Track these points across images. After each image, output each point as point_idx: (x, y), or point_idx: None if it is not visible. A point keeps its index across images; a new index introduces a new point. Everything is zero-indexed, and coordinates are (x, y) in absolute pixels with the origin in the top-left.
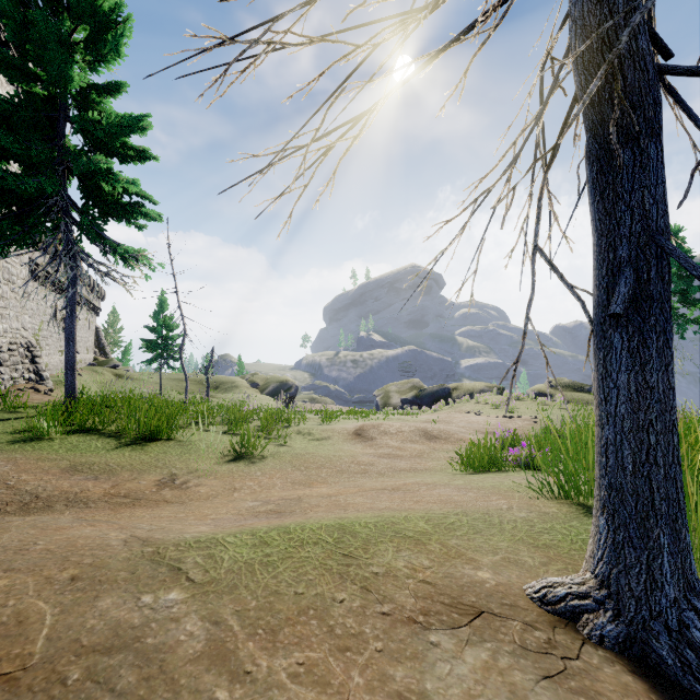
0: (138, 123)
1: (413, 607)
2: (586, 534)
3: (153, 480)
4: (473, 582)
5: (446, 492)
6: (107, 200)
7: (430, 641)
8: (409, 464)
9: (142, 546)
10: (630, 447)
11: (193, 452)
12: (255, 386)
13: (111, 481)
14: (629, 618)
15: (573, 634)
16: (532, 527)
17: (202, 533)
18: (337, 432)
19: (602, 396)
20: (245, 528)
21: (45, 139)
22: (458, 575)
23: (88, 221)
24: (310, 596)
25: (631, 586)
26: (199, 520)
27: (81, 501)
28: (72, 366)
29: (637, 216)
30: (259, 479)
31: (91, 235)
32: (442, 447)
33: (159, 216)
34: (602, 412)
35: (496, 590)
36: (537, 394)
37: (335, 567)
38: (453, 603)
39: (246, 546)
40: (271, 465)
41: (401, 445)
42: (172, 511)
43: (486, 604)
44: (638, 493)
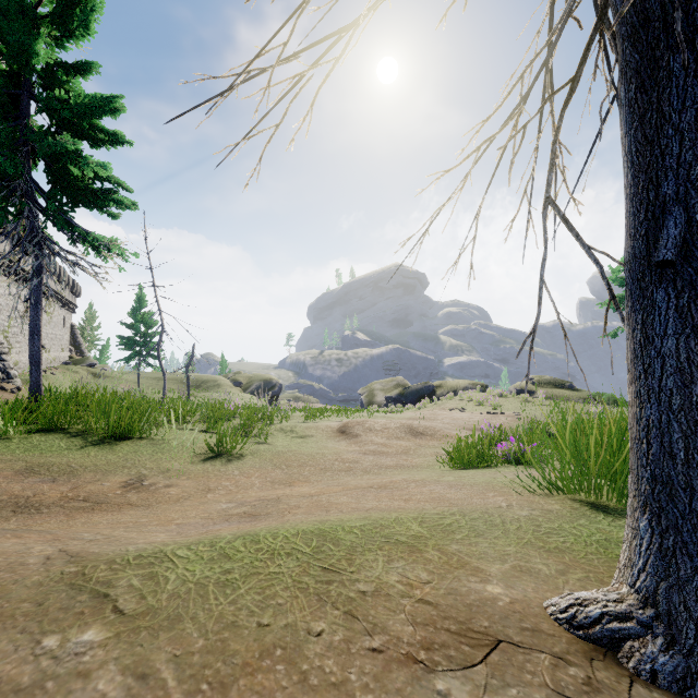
0: (109, 104)
1: (412, 638)
2: (599, 534)
3: (119, 482)
4: (482, 599)
5: (438, 489)
6: (76, 185)
7: (437, 689)
8: (395, 461)
9: (66, 564)
10: (681, 430)
11: (166, 451)
12: (238, 385)
13: (70, 483)
14: (687, 647)
15: (616, 669)
16: (538, 527)
17: (152, 544)
18: (321, 429)
19: (640, 368)
20: (206, 537)
21: (6, 117)
22: (464, 591)
23: (54, 207)
24: (277, 628)
25: (688, 605)
26: (162, 525)
27: (32, 506)
28: (37, 362)
29: (687, 141)
30: (236, 479)
31: (58, 222)
32: (428, 444)
33: (133, 204)
34: (640, 388)
35: (511, 609)
36: (519, 391)
37: (312, 585)
38: (461, 630)
39: (201, 561)
40: (250, 463)
41: (387, 442)
42: (134, 515)
43: (502, 629)
44: (692, 487)
